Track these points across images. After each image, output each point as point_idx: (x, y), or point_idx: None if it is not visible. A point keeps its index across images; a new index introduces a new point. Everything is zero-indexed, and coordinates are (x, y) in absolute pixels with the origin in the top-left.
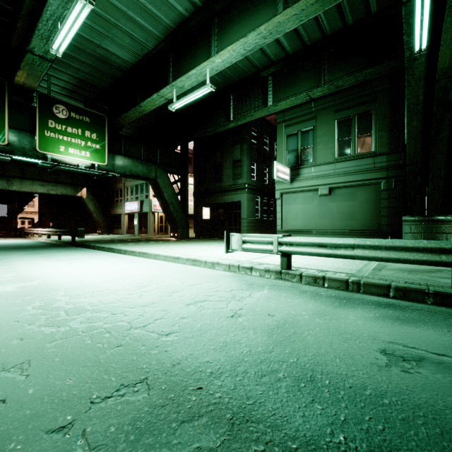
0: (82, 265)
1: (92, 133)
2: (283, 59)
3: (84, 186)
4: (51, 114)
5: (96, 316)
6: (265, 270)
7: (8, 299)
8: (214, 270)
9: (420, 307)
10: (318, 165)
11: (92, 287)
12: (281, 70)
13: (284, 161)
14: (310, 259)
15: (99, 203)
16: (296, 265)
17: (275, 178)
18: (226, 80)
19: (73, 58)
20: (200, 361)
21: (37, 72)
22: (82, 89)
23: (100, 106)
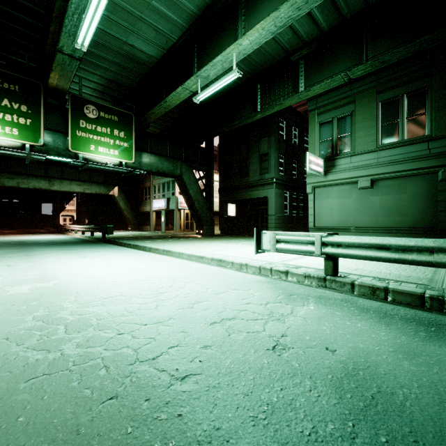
0: (105, 263)
1: (120, 131)
2: (317, 38)
3: (116, 185)
4: (82, 115)
5: (98, 336)
6: (304, 275)
7: (14, 305)
8: (242, 273)
9: None
10: (358, 154)
11: (105, 292)
12: (314, 52)
13: (317, 152)
14: (356, 262)
15: (130, 201)
16: (342, 270)
17: (308, 170)
18: (253, 68)
19: (102, 58)
20: None
21: (67, 72)
22: (112, 89)
23: (128, 105)
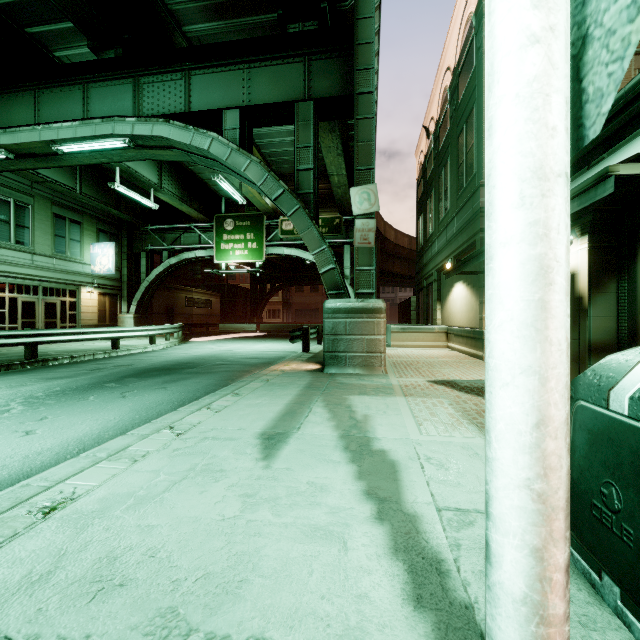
0: None
1: None
2: None
3: None
4: None
5: None
6: None
7: None
8: None
9: (39, 367)
10: None
11: None
12: None
13: None
14: None
15: None
16: None
17: None
18: None
19: None
20: (89, 382)
21: None
22: None
23: None
